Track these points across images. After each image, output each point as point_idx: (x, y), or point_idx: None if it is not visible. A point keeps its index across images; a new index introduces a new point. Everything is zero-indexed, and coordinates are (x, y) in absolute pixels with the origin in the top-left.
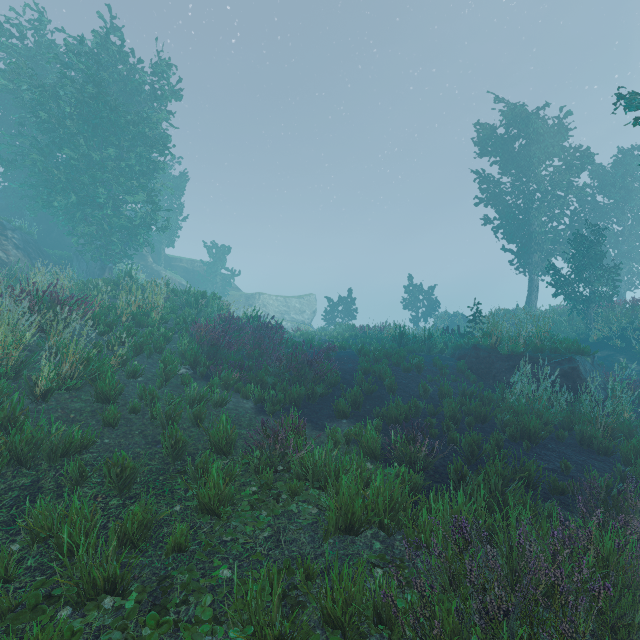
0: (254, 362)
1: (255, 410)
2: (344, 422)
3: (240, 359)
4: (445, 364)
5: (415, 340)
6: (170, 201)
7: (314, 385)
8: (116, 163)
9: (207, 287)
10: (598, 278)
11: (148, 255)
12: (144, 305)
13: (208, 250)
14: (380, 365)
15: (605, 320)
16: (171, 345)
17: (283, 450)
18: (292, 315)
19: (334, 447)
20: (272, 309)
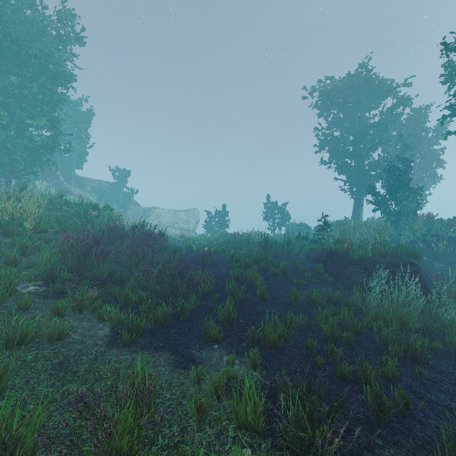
0: (126, 272)
1: (109, 339)
2: (215, 348)
3: (111, 269)
4: (306, 267)
5: (277, 245)
6: (80, 132)
7: (187, 296)
8: (20, 91)
9: (111, 202)
10: (406, 197)
11: (60, 175)
12: (18, 214)
13: (112, 173)
14: (251, 271)
15: (411, 228)
16: (40, 255)
17: (107, 453)
18: (180, 224)
19: (198, 413)
20: (164, 220)
